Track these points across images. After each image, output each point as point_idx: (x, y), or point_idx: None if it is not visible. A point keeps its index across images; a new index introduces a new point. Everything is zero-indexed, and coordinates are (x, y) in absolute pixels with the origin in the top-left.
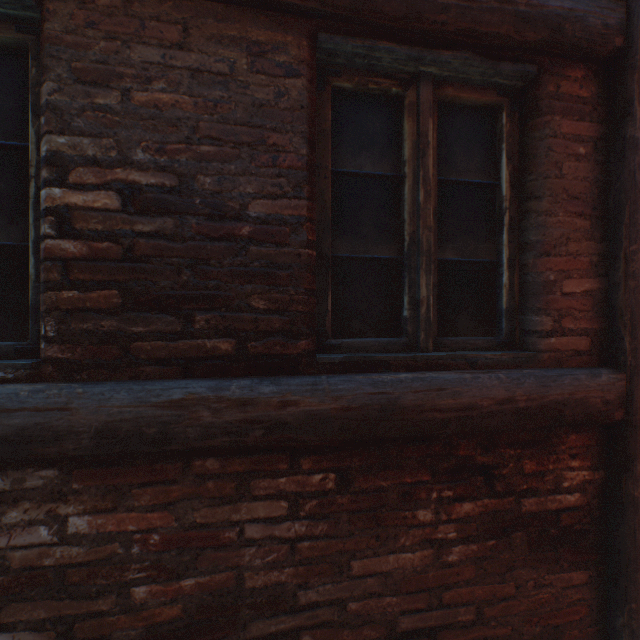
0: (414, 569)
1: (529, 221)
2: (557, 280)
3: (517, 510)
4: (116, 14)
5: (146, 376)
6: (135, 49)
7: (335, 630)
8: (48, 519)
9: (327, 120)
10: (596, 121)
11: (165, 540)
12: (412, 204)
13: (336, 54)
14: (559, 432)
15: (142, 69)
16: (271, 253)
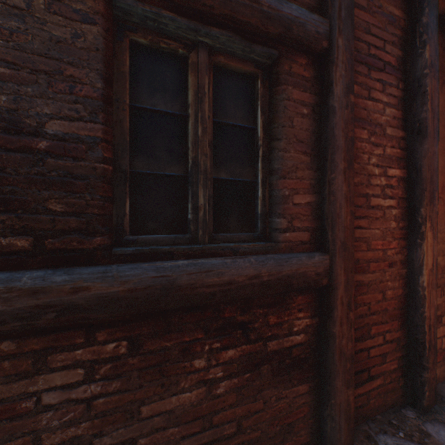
0: (192, 404)
1: (274, 155)
2: (290, 195)
3: (265, 350)
4: None
5: None
6: None
7: None
8: None
9: (125, 65)
10: (314, 93)
11: None
12: (194, 136)
13: (131, 14)
14: (291, 295)
15: None
16: (68, 165)
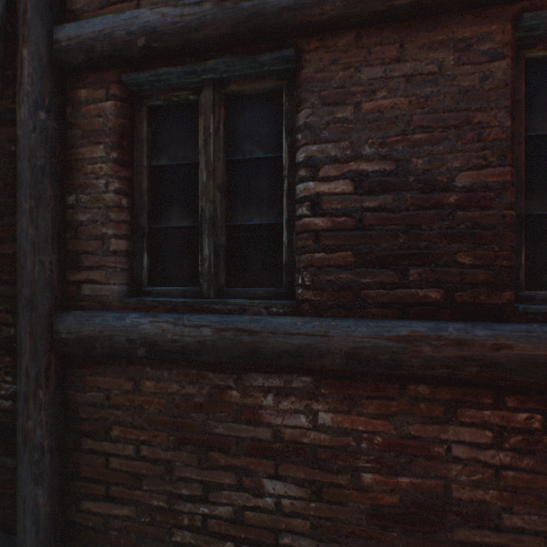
0: None
1: None
2: None
3: None
4: (349, 49)
5: (371, 316)
6: (363, 71)
7: None
8: (305, 411)
9: (520, 91)
10: None
11: (385, 442)
12: None
13: (536, 28)
14: None
15: (368, 85)
16: (475, 216)
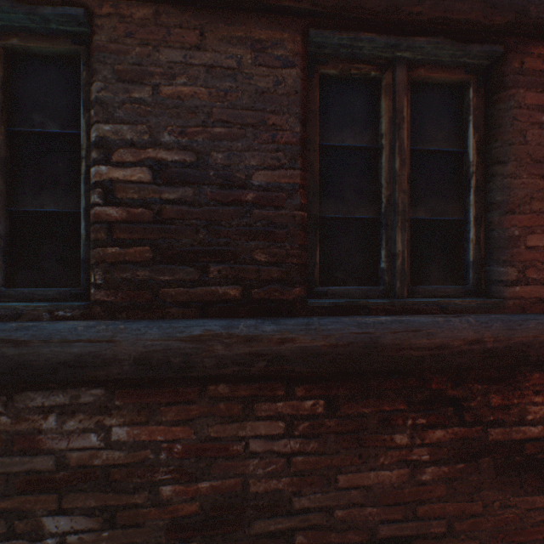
0: (392, 485)
1: (495, 183)
2: (521, 235)
3: (484, 438)
4: (148, 25)
5: (171, 316)
6: (162, 52)
7: (324, 532)
8: (97, 428)
9: (315, 102)
10: None
11: (186, 449)
12: (388, 171)
13: (324, 46)
14: (523, 370)
15: (168, 68)
16: (271, 215)
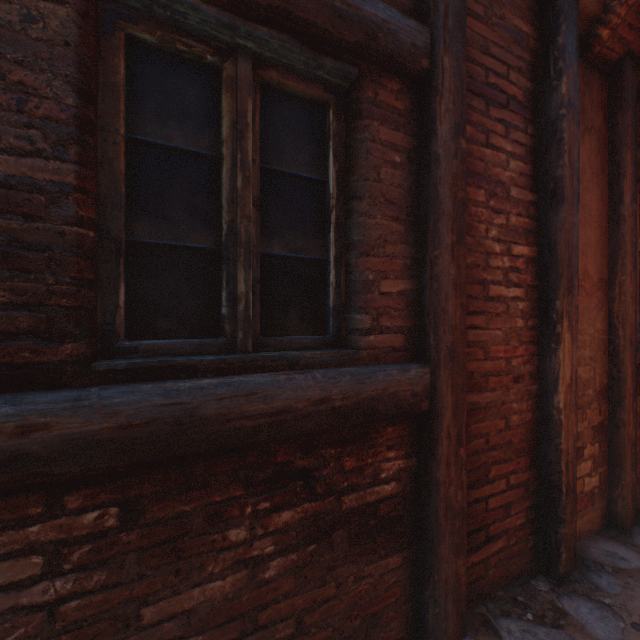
0: (225, 597)
1: (352, 221)
2: (376, 280)
3: (338, 509)
4: None
5: None
6: None
7: None
8: None
9: (118, 73)
10: (410, 134)
11: None
12: (231, 190)
13: None
14: (378, 426)
15: None
16: (15, 227)
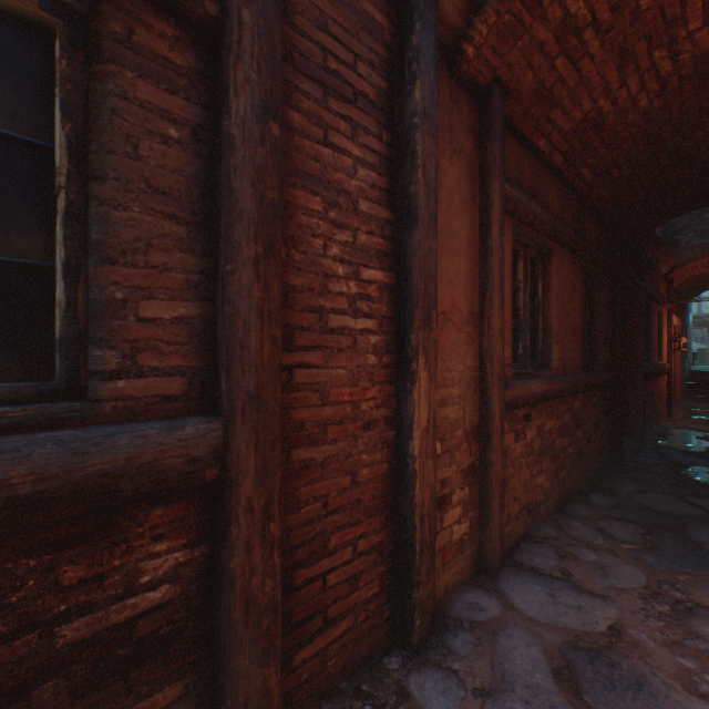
0: None
1: (91, 211)
2: (131, 300)
3: (48, 648)
4: None
5: None
6: None
7: None
8: None
9: None
10: (198, 103)
11: None
12: None
13: None
14: (135, 510)
15: None
16: None
